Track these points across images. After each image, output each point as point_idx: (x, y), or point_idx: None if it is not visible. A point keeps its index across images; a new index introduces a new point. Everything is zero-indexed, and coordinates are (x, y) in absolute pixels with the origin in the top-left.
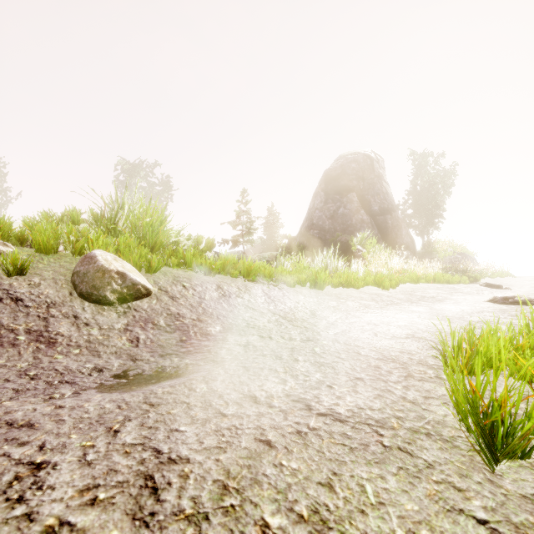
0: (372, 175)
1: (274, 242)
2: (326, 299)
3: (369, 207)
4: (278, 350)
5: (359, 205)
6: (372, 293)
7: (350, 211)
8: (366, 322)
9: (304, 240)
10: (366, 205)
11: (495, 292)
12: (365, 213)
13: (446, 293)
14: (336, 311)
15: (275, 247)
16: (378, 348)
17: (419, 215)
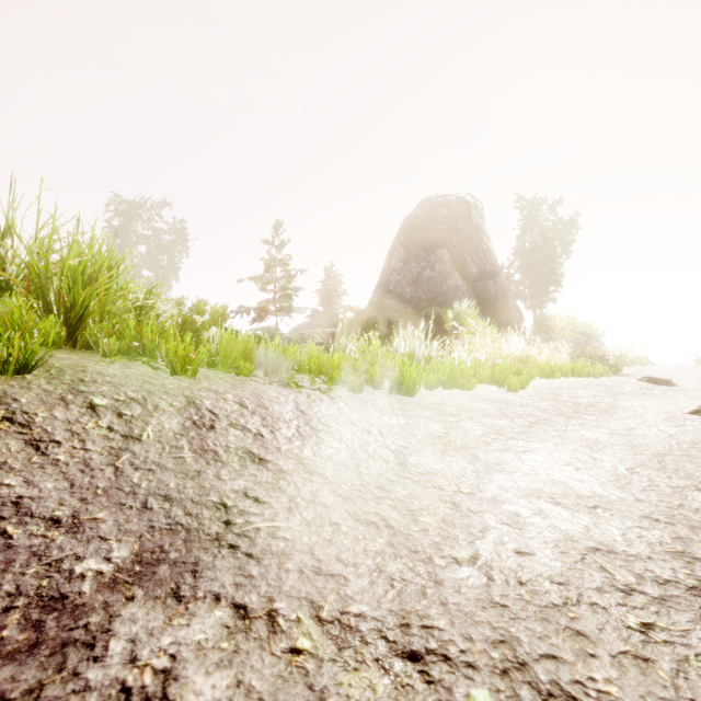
0: (469, 226)
1: (334, 316)
2: (422, 417)
3: (465, 269)
4: None
5: (451, 266)
6: (494, 399)
7: (440, 274)
8: (530, 491)
9: (377, 314)
10: (461, 266)
11: (668, 391)
12: (459, 277)
13: (606, 395)
14: (448, 451)
15: (336, 323)
16: None
17: (529, 282)
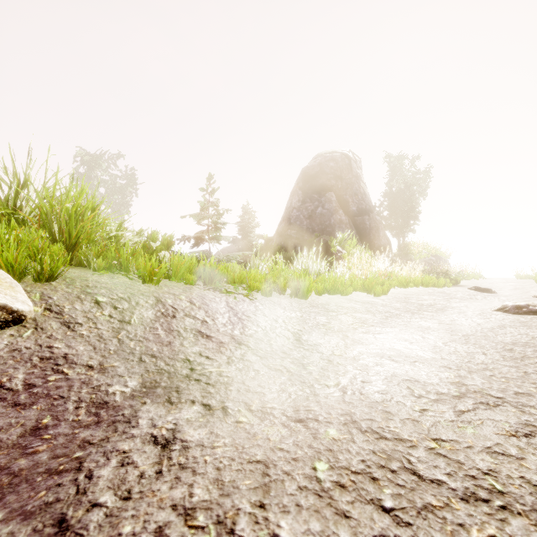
0: (350, 175)
1: (249, 242)
2: (312, 312)
3: (347, 207)
4: (231, 477)
5: (337, 205)
6: (364, 301)
7: (329, 211)
8: (377, 354)
9: (282, 241)
10: (344, 205)
11: (487, 297)
12: (343, 213)
13: (442, 299)
14: (329, 333)
15: (251, 247)
16: (440, 441)
17: (395, 217)
